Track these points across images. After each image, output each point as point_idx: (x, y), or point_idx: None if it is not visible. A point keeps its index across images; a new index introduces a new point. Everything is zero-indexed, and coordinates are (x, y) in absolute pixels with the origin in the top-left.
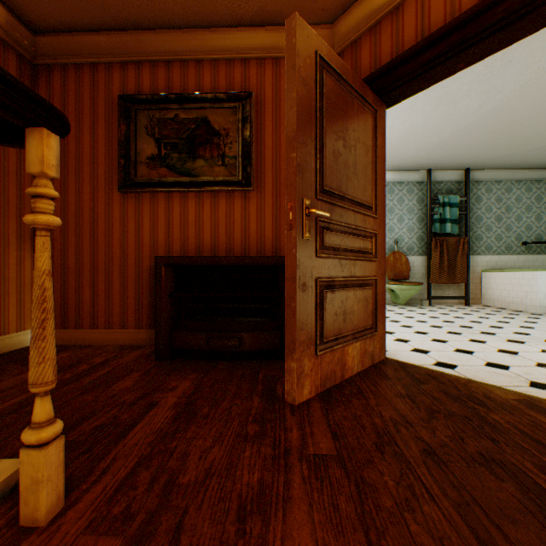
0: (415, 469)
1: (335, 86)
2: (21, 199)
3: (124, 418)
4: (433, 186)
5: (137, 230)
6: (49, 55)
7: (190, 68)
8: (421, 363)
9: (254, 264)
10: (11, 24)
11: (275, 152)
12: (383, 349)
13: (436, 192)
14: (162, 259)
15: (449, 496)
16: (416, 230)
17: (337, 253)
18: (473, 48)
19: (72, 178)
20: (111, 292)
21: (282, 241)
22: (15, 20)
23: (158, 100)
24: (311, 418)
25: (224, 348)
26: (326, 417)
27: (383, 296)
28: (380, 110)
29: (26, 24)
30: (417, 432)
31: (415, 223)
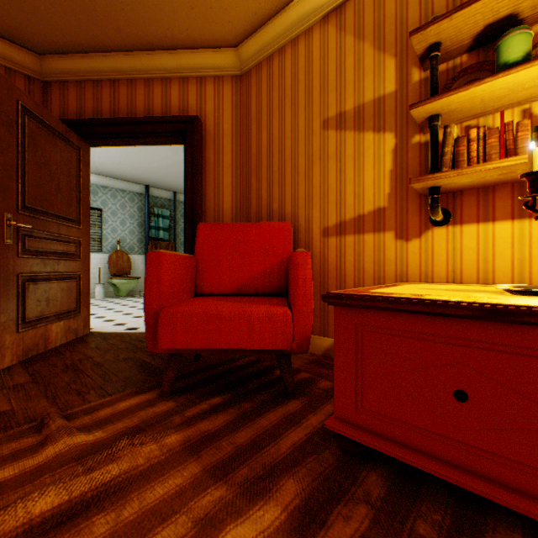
0: (86, 371)
1: (39, 128)
2: None
3: None
4: (152, 199)
5: None
6: None
7: None
8: (117, 330)
9: None
10: None
11: None
12: (89, 326)
13: (154, 204)
14: None
15: (99, 373)
16: (138, 233)
17: (41, 255)
18: (142, 139)
19: None
20: None
21: None
22: None
23: None
24: (14, 373)
25: None
26: (27, 369)
27: (89, 286)
28: (86, 148)
29: None
30: (95, 359)
31: (137, 228)
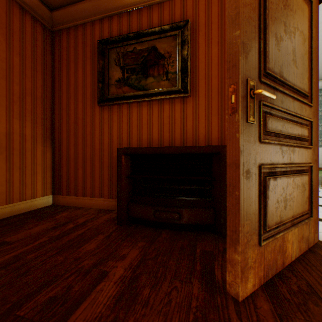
0: None
1: None
2: (44, 114)
3: (75, 291)
4: None
5: (109, 131)
6: (60, 23)
7: (143, 13)
8: None
9: (191, 152)
10: (37, 5)
11: (207, 64)
12: (316, 232)
13: None
14: (121, 150)
15: None
16: None
17: (278, 139)
18: None
19: (72, 100)
20: (94, 173)
21: (213, 135)
22: (39, 2)
23: (122, 39)
24: None
25: (167, 220)
26: None
27: (316, 182)
28: (314, 3)
29: (46, 5)
30: None
31: None
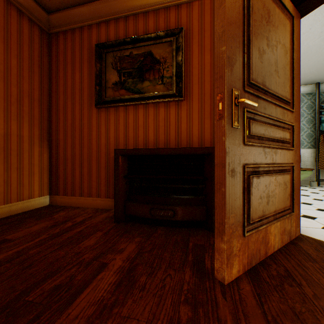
0: None
1: None
2: (41, 116)
3: (78, 279)
4: (321, 95)
5: (106, 133)
6: (57, 26)
7: (140, 19)
8: None
9: (185, 153)
10: (34, 8)
11: (200, 70)
12: (298, 226)
13: (323, 100)
14: (119, 151)
15: None
16: (306, 129)
17: (261, 142)
18: None
19: (69, 101)
20: (91, 173)
21: (206, 137)
22: (36, 5)
23: (119, 44)
24: (245, 307)
25: (162, 217)
26: (261, 308)
27: (298, 180)
28: (296, 18)
29: (43, 8)
30: None
31: (304, 124)
